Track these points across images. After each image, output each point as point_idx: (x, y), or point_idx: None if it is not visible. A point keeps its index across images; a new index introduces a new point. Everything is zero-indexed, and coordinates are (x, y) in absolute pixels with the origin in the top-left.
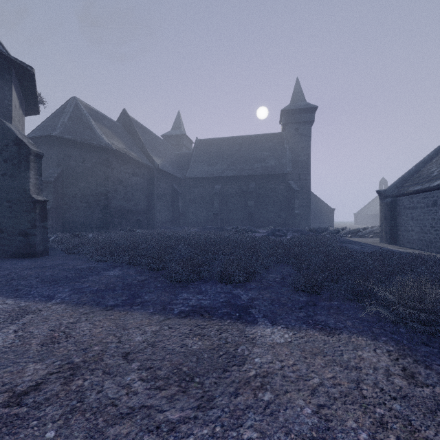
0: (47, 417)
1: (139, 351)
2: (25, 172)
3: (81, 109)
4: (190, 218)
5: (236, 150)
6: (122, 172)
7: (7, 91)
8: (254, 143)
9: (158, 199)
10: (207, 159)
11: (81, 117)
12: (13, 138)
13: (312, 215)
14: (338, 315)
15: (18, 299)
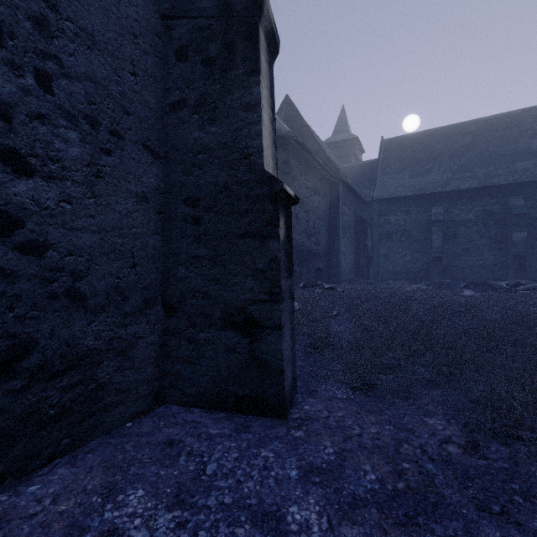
0: None
1: None
2: (246, 85)
3: None
4: (381, 266)
5: (467, 145)
6: (303, 185)
7: None
8: (505, 127)
9: (342, 234)
10: (407, 166)
11: None
12: None
13: None
14: None
15: None
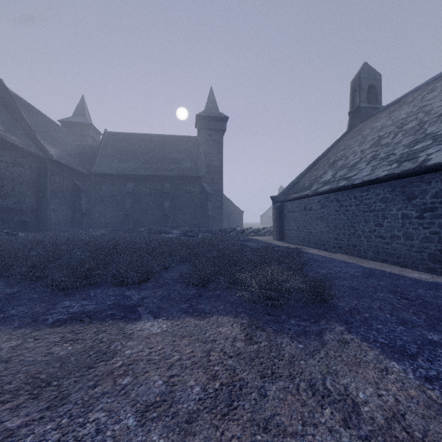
0: None
1: None
2: None
3: None
4: (97, 219)
5: (151, 149)
6: None
7: None
8: (170, 143)
9: (52, 196)
10: (118, 154)
11: None
12: None
13: (225, 216)
14: (216, 302)
15: None
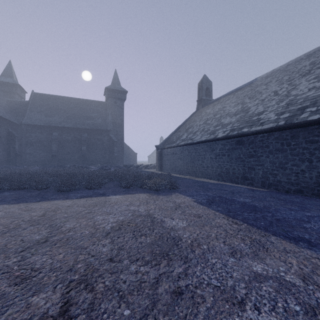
0: (60, 215)
1: (72, 205)
2: None
3: None
4: (27, 159)
5: (71, 108)
6: None
7: None
8: (86, 105)
9: None
10: (44, 110)
11: None
12: None
13: (124, 157)
14: (135, 191)
15: None
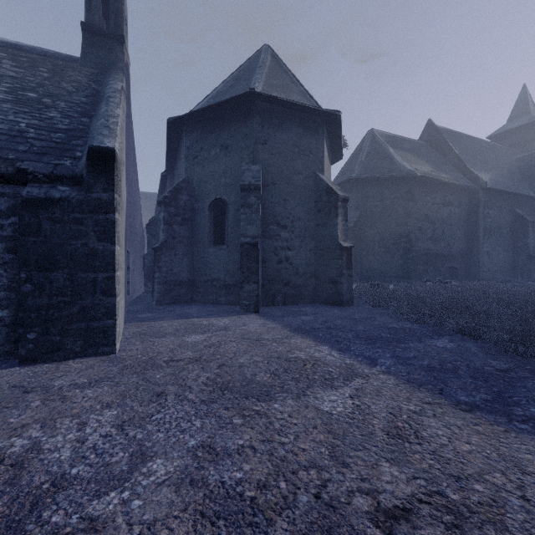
0: None
1: None
2: (334, 220)
3: (378, 140)
4: None
5: None
6: (428, 203)
7: (320, 145)
8: None
9: (485, 236)
10: None
11: (378, 149)
12: (325, 188)
13: None
14: None
15: (342, 353)
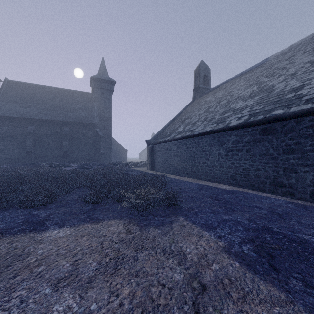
0: None
1: None
2: None
3: None
4: None
5: (52, 99)
6: None
7: None
8: (69, 96)
9: None
10: (19, 100)
11: None
12: None
13: (113, 154)
14: (106, 212)
15: None
